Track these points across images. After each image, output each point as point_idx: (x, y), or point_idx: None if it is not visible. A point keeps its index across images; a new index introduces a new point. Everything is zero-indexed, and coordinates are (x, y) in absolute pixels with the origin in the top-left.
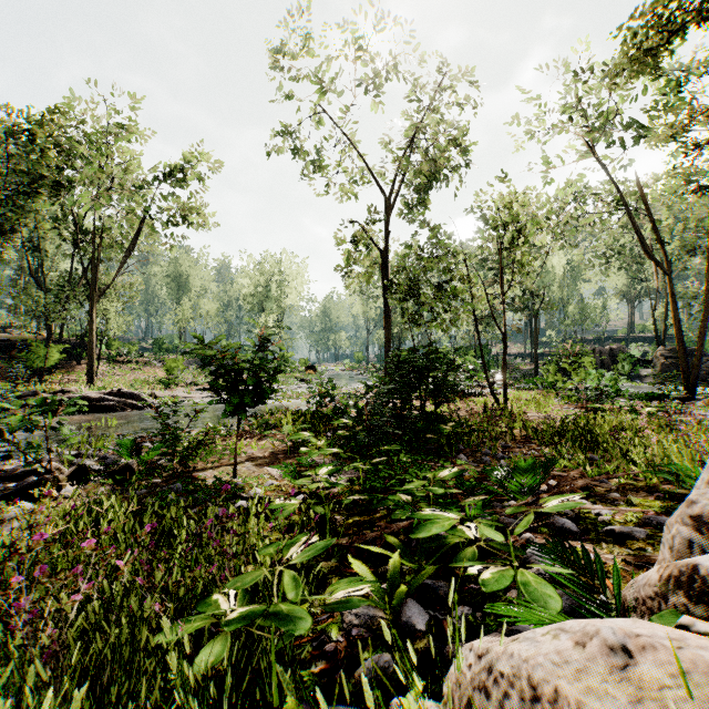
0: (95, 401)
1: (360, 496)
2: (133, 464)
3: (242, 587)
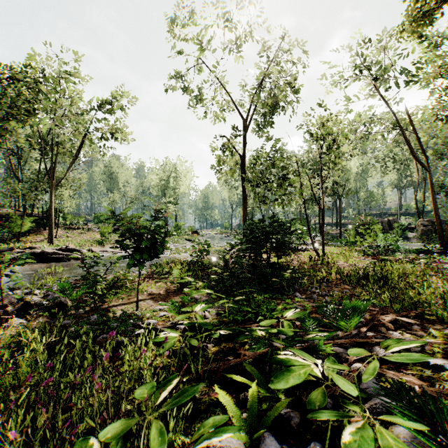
0: (50, 254)
1: (225, 331)
2: (64, 301)
3: (111, 439)
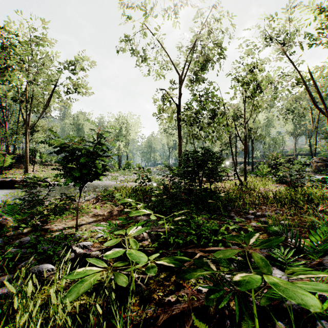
0: (19, 182)
1: (165, 263)
2: (3, 221)
3: None
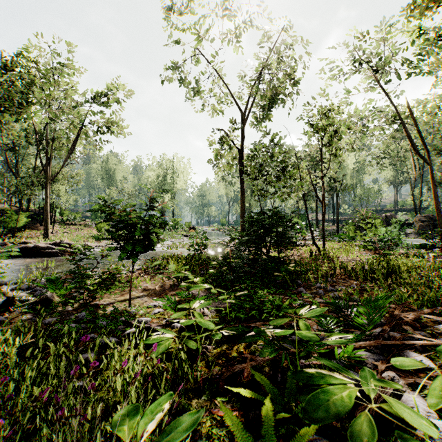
0: (43, 249)
1: (228, 331)
2: (51, 296)
3: None
